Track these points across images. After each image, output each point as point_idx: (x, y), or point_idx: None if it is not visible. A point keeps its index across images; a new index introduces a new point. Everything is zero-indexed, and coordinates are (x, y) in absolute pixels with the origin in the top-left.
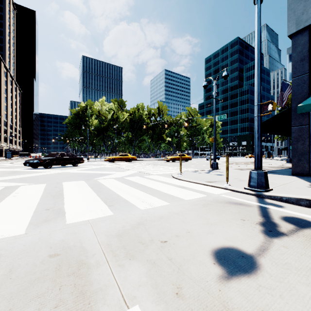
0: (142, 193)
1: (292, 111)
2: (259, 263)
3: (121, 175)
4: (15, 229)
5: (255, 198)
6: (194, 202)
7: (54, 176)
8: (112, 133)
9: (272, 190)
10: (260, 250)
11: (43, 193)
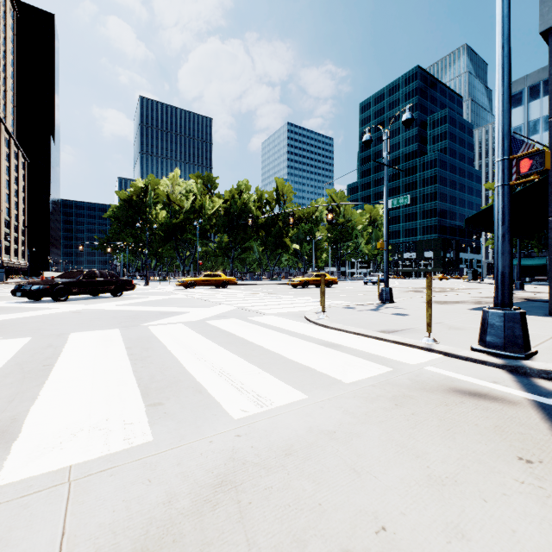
0: (240, 362)
1: (549, 185)
2: None
3: (201, 315)
4: None
5: (509, 378)
6: (368, 390)
7: (62, 318)
8: (193, 236)
9: (538, 353)
10: None
11: (9, 363)
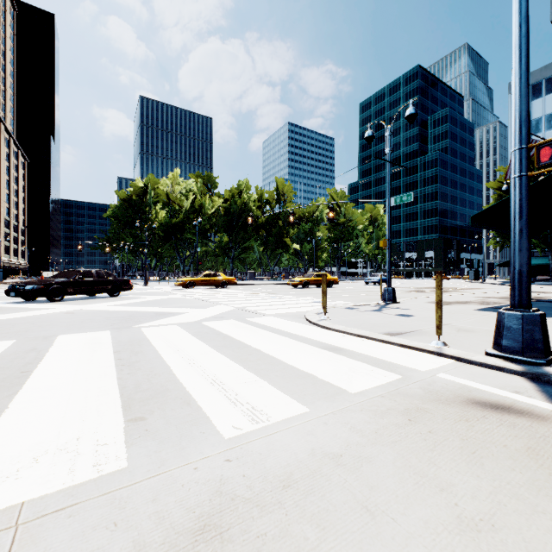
0: (235, 368)
1: None
2: None
3: (198, 316)
4: None
5: (532, 387)
6: (376, 402)
7: (53, 319)
8: (193, 236)
9: None
10: None
11: None
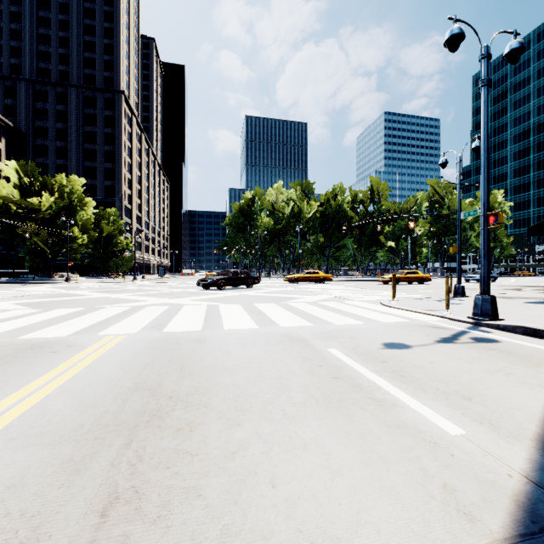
0: (338, 315)
1: None
2: (411, 348)
3: (312, 299)
4: (251, 326)
5: (468, 326)
6: (391, 324)
7: (237, 298)
8: (293, 238)
9: (504, 320)
10: (420, 345)
11: (245, 310)
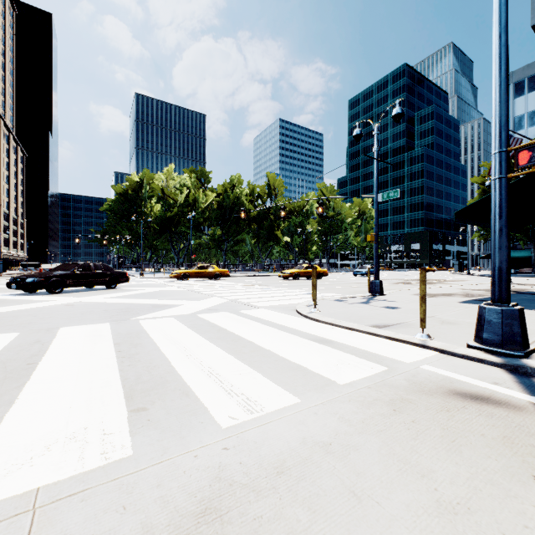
0: (230, 360)
1: None
2: None
3: (193, 308)
4: None
5: (510, 378)
6: (364, 393)
7: (54, 312)
8: (187, 229)
9: None
10: None
11: None
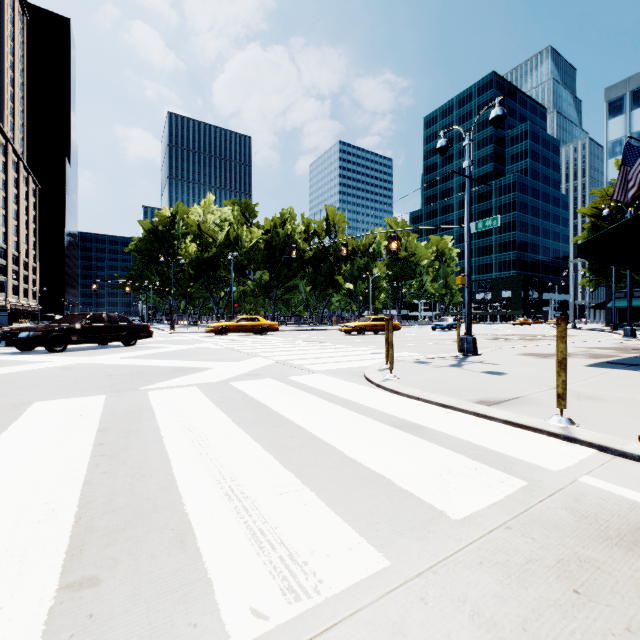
0: (267, 463)
1: None
2: None
3: (226, 373)
4: None
5: None
6: (502, 541)
7: (40, 378)
8: (228, 273)
9: None
10: None
11: None
